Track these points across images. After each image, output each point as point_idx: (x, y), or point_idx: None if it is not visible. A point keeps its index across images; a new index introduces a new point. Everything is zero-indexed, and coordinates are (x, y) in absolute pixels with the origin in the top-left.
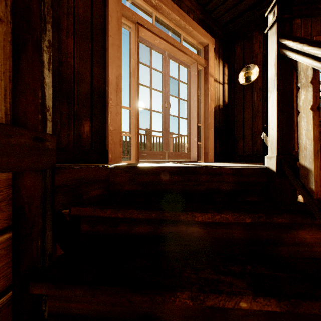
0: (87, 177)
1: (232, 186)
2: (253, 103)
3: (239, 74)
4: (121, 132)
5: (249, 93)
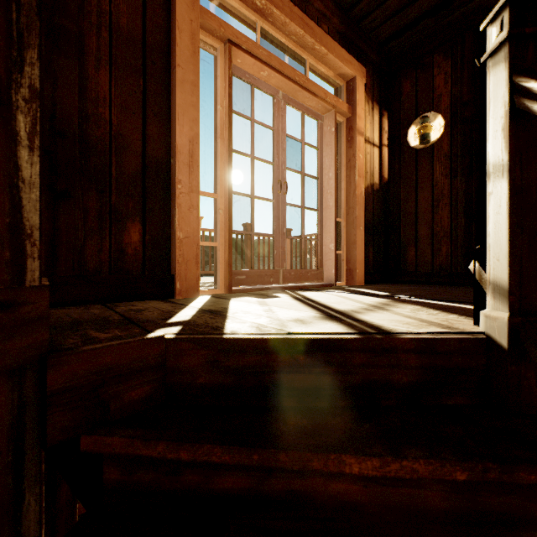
0: (118, 364)
1: (416, 375)
2: (434, 181)
3: (409, 129)
4: (198, 241)
5: (425, 163)
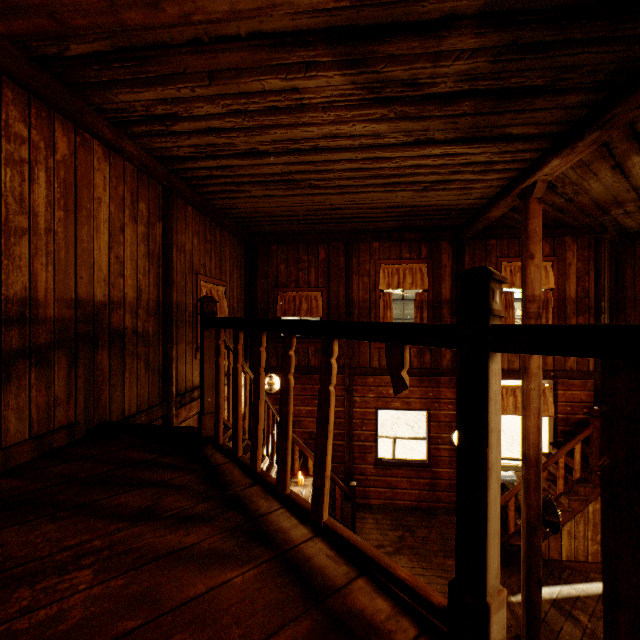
0: None
1: None
2: None
3: None
4: None
5: None
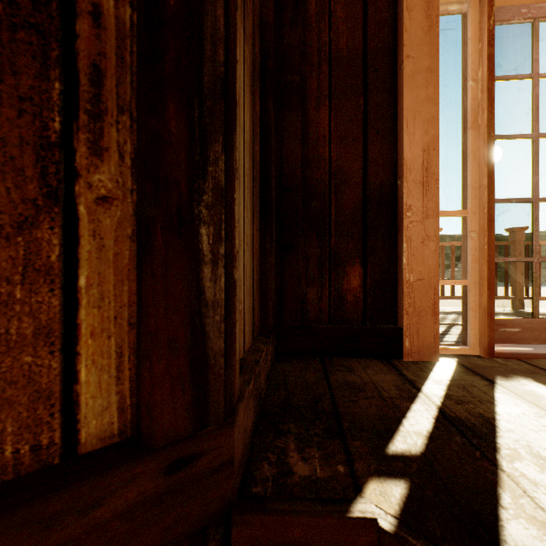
0: (309, 544)
1: None
2: None
3: None
4: (435, 284)
5: None
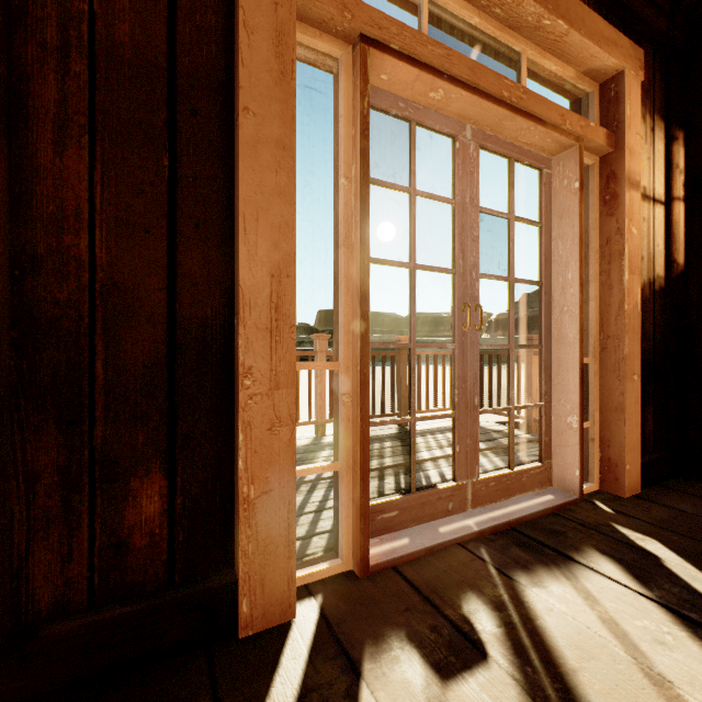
0: None
1: None
2: None
3: None
4: (291, 494)
5: None
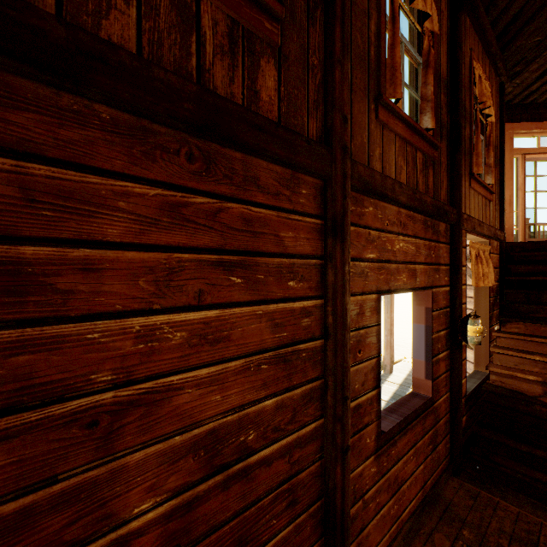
0: (514, 245)
1: None
2: None
3: None
4: (512, 228)
5: None
